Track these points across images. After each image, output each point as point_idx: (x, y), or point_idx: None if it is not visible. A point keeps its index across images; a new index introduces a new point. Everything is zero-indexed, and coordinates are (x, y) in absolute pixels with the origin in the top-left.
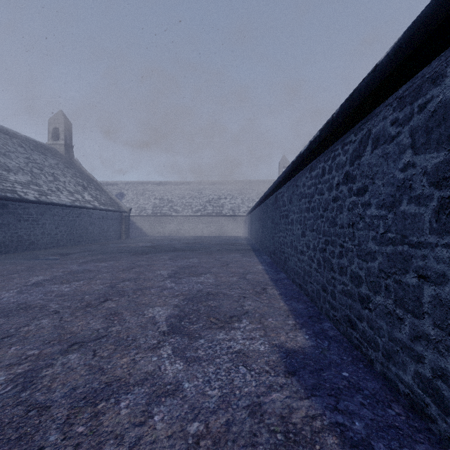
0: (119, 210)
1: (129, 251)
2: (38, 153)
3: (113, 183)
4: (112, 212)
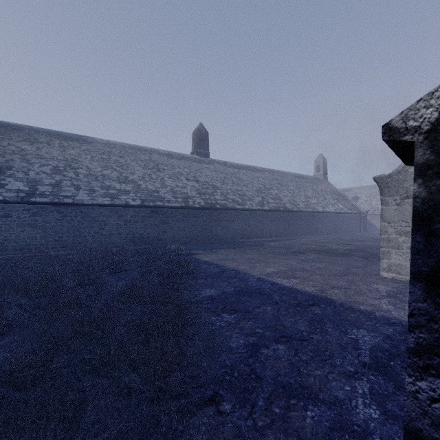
0: (359, 212)
1: (373, 238)
2: (314, 184)
3: (348, 189)
4: (355, 214)
